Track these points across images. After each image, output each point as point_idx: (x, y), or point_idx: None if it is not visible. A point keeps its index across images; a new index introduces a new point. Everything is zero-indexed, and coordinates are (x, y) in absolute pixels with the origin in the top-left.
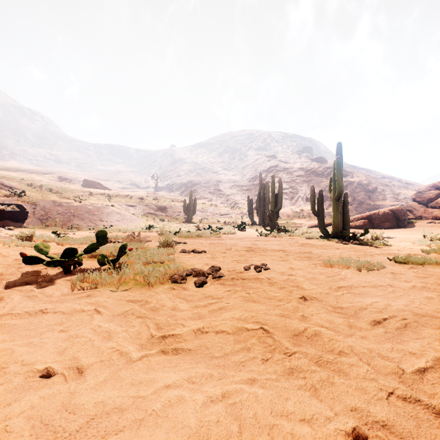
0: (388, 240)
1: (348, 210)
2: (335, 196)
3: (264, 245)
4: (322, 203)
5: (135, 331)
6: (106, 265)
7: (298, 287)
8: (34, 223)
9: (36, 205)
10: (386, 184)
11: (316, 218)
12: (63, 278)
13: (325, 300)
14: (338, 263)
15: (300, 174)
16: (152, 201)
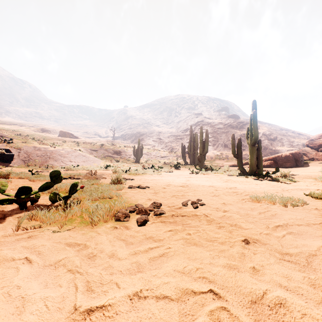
0: (293, 177)
1: (261, 153)
2: (251, 142)
3: (196, 181)
4: (241, 147)
5: (58, 295)
6: (61, 201)
7: (236, 226)
8: (19, 163)
9: (20, 150)
10: (283, 134)
11: (232, 159)
12: (15, 215)
13: (268, 243)
14: (264, 199)
15: (219, 127)
16: (110, 147)
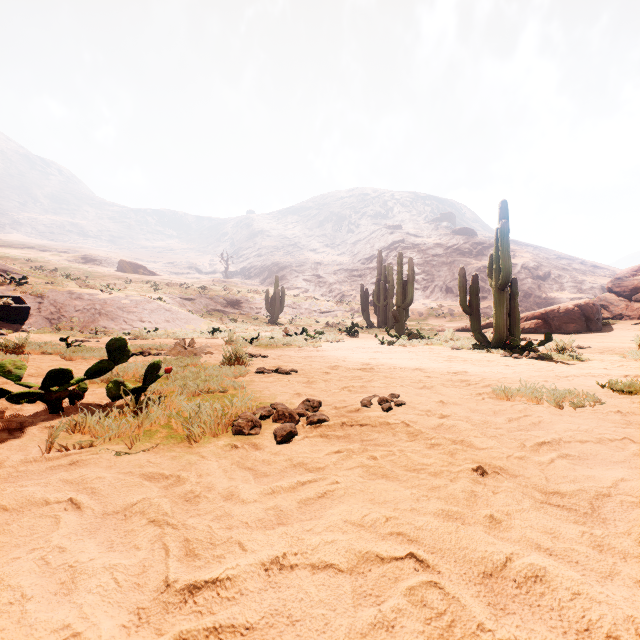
0: (581, 351)
1: (517, 305)
2: (498, 283)
3: (389, 360)
4: (477, 294)
5: (134, 563)
6: (128, 397)
7: (464, 443)
8: (39, 325)
9: (42, 298)
10: (563, 268)
11: (462, 317)
12: (42, 424)
13: (522, 475)
14: (519, 393)
15: (437, 252)
16: (220, 293)
